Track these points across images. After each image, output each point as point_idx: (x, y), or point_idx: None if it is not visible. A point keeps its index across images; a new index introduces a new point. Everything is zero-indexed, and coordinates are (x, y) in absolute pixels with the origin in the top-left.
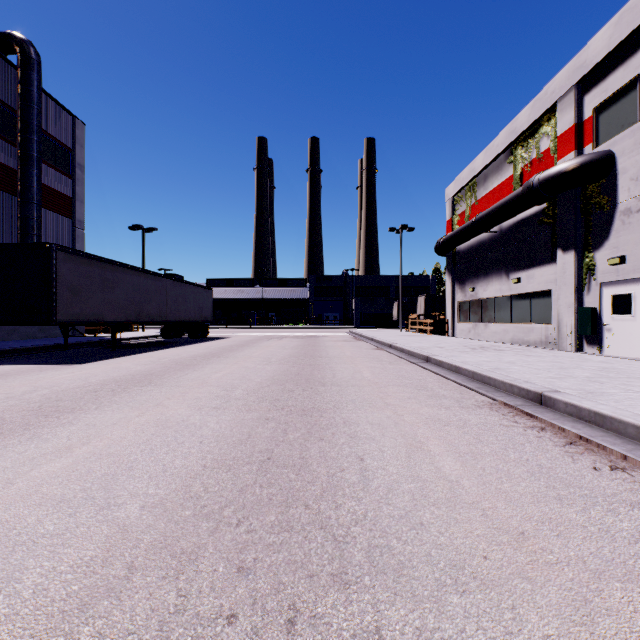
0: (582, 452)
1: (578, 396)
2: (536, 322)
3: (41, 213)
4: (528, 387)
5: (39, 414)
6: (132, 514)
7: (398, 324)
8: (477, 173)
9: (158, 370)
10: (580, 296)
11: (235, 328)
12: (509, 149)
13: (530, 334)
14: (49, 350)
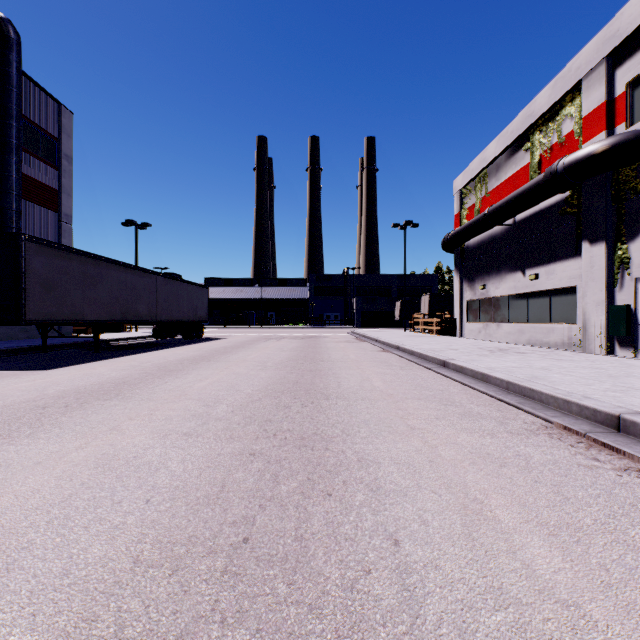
0: None
1: None
2: (557, 322)
3: (21, 204)
4: (595, 406)
5: None
6: None
7: (400, 324)
8: (488, 163)
9: (134, 377)
10: (611, 293)
11: (233, 328)
12: (525, 135)
13: (550, 335)
14: (24, 352)
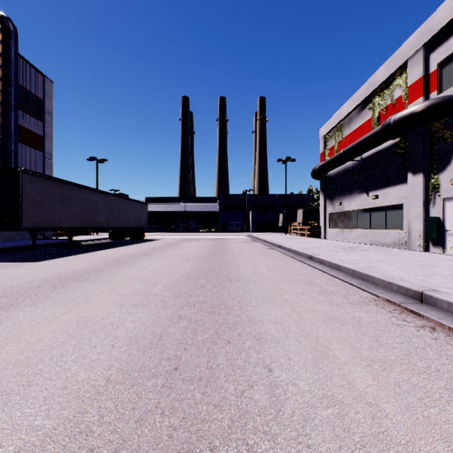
0: None
1: None
2: (390, 228)
3: (17, 146)
4: (407, 286)
5: None
6: None
7: (283, 229)
8: (343, 117)
9: (98, 267)
10: (427, 208)
11: (165, 232)
12: (369, 98)
13: (385, 237)
14: (20, 250)
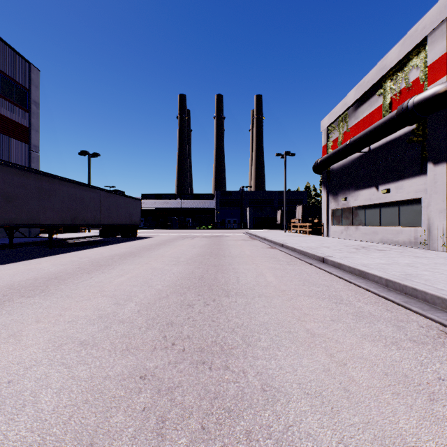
0: None
1: None
2: (404, 225)
3: None
4: None
5: None
6: None
7: (280, 226)
8: (349, 106)
9: (67, 272)
10: None
11: (161, 229)
12: (378, 83)
13: (399, 235)
14: None
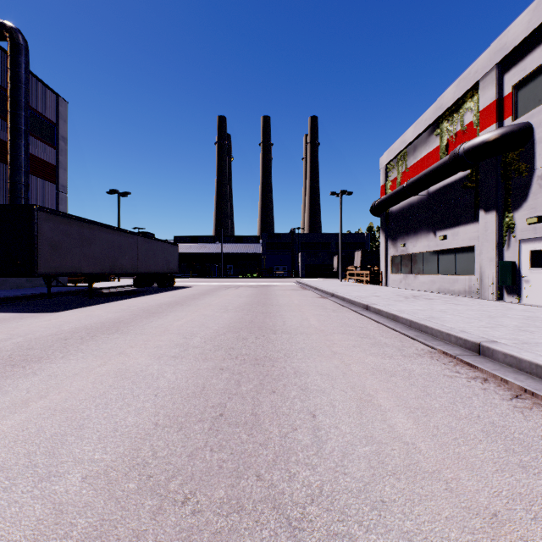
0: (531, 407)
1: (515, 347)
2: (460, 274)
3: (28, 179)
4: (465, 337)
5: (7, 363)
6: (71, 488)
7: (338, 275)
8: (407, 144)
9: (126, 318)
10: (500, 251)
11: (198, 278)
12: (436, 123)
13: (455, 284)
14: (33, 298)
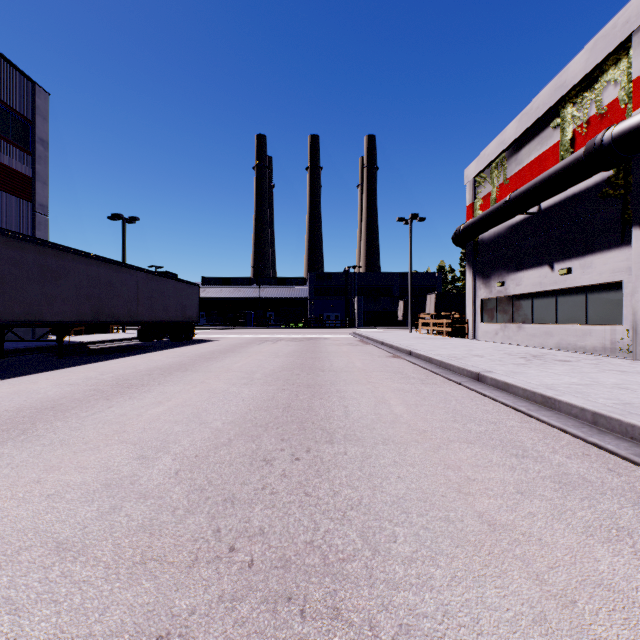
0: None
1: None
2: (595, 323)
3: None
4: None
5: None
6: None
7: (403, 324)
8: (508, 145)
9: (74, 398)
10: None
11: (230, 329)
12: (554, 110)
13: (586, 338)
14: None
